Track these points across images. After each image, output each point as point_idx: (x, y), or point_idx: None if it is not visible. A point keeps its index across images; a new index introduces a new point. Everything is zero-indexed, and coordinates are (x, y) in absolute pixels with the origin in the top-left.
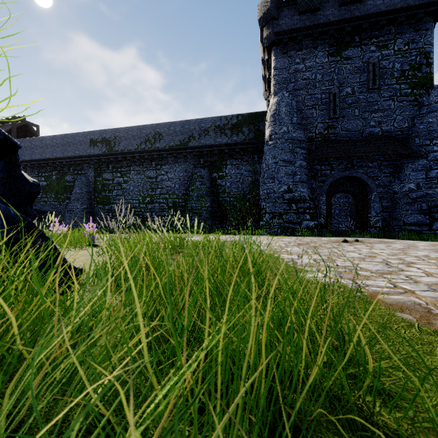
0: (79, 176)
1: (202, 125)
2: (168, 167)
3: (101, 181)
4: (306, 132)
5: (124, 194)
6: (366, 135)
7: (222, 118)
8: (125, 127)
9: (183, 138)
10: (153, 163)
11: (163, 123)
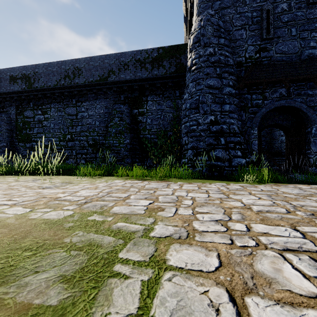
0: (0, 114)
1: (122, 59)
2: (88, 104)
3: (22, 118)
4: (234, 56)
5: (45, 131)
6: (305, 58)
7: (143, 51)
8: (44, 63)
9: (102, 73)
10: (73, 100)
11: (83, 58)
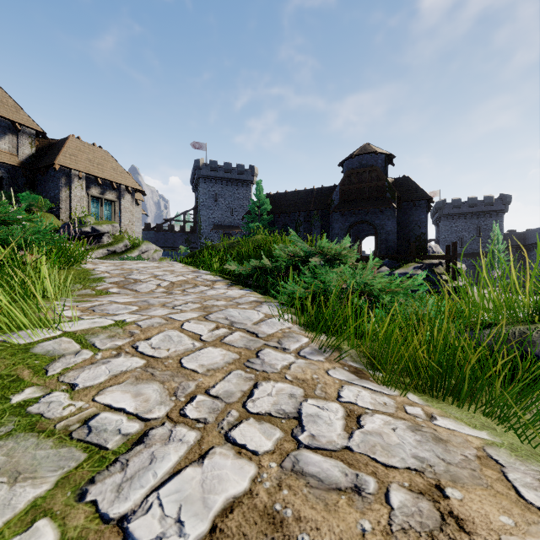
0: None
1: None
2: None
3: None
4: None
5: None
6: None
7: None
8: None
9: None
10: None
11: None
